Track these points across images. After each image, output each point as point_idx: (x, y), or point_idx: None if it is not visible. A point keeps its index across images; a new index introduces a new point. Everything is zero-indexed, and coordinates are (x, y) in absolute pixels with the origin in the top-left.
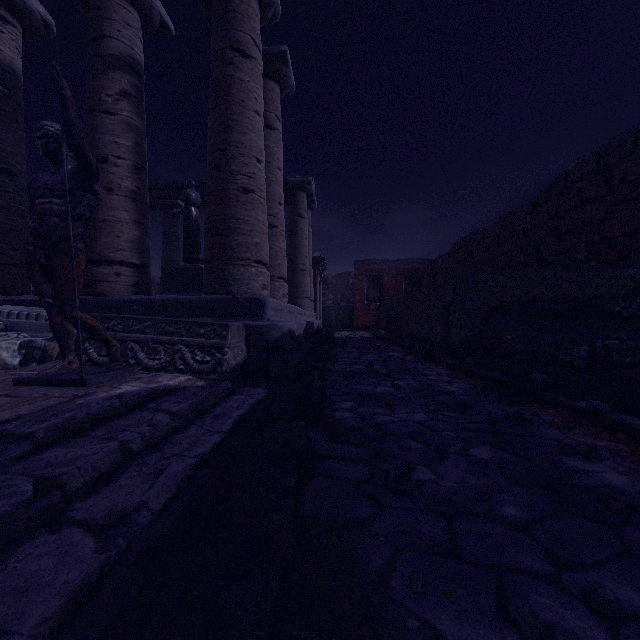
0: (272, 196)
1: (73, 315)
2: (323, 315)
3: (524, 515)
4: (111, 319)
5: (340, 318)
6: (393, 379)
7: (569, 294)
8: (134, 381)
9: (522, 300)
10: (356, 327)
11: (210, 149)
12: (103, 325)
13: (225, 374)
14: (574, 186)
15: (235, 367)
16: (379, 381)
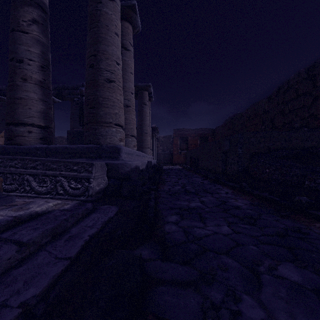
0: (127, 88)
1: None
2: (157, 157)
3: None
4: (13, 159)
5: (166, 159)
6: (200, 196)
7: (296, 145)
8: (4, 209)
9: (270, 149)
10: (174, 163)
11: (87, 55)
12: (8, 163)
13: (91, 196)
14: (293, 87)
15: (99, 191)
16: (191, 198)
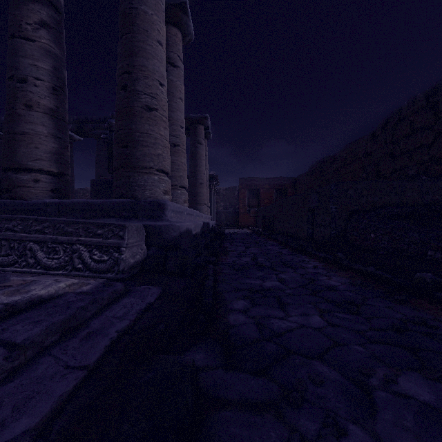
0: (175, 120)
1: None
2: (216, 217)
3: None
4: (11, 220)
5: (229, 219)
6: (277, 272)
7: (412, 200)
8: None
9: (375, 205)
10: (240, 226)
11: (118, 72)
12: (3, 225)
13: (122, 272)
14: (407, 119)
15: (133, 265)
16: (265, 274)
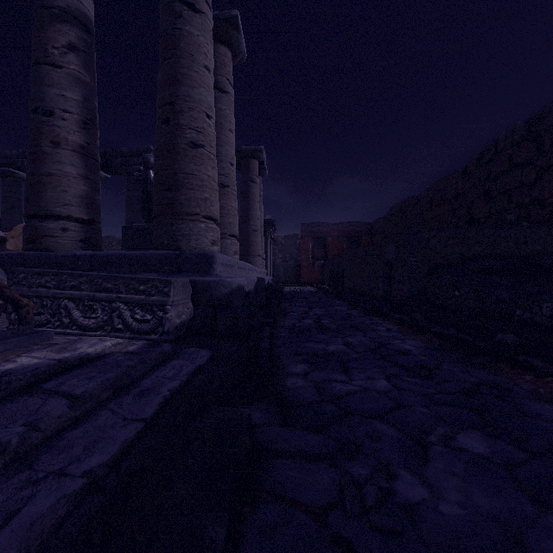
0: (224, 157)
1: None
2: (273, 272)
3: None
4: (43, 274)
5: (288, 275)
6: (344, 335)
7: (507, 251)
8: (41, 350)
9: (463, 257)
10: (303, 283)
11: (159, 103)
12: (34, 281)
13: (167, 334)
14: (505, 152)
15: (179, 325)
16: (330, 338)
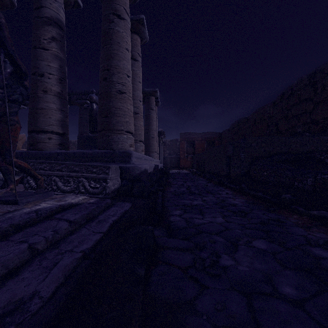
0: (136, 97)
1: (11, 160)
2: (163, 161)
3: (298, 294)
4: (42, 163)
5: (172, 163)
6: (202, 196)
7: (295, 150)
8: (50, 200)
9: (270, 153)
10: (181, 167)
11: (101, 69)
12: (38, 166)
13: (108, 194)
14: (296, 93)
15: (114, 190)
16: (194, 197)
